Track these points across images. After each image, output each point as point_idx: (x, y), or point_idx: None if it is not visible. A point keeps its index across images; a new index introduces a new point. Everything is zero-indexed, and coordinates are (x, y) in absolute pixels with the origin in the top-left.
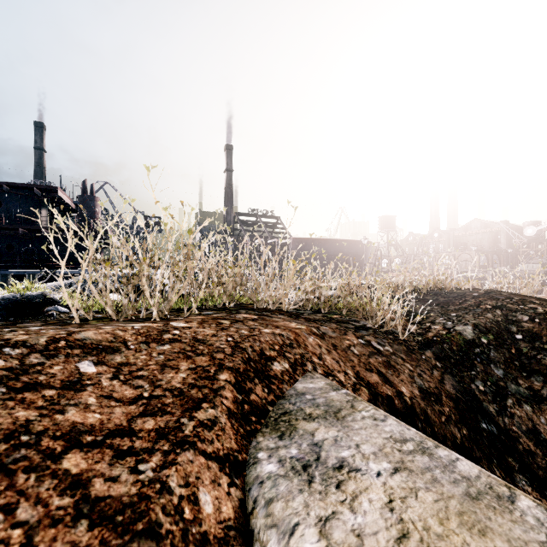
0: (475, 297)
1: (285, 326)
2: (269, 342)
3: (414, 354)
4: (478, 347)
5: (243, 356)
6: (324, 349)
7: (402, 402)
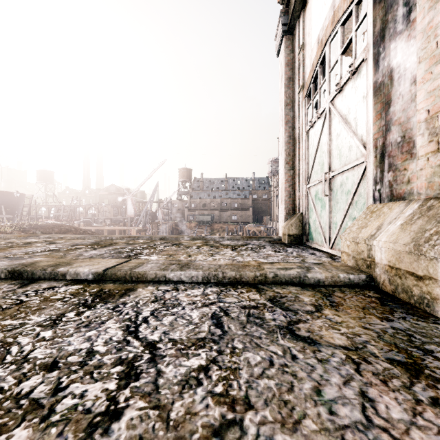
0: (50, 226)
1: None
2: None
3: None
4: None
5: None
6: None
7: None
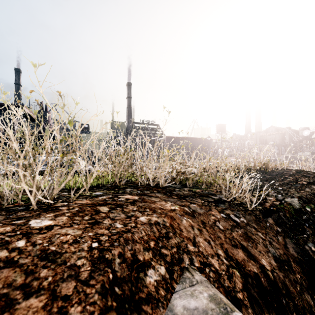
0: (291, 175)
1: (162, 207)
2: (144, 237)
3: (261, 222)
4: (304, 214)
5: (104, 279)
6: (196, 229)
7: (267, 279)
